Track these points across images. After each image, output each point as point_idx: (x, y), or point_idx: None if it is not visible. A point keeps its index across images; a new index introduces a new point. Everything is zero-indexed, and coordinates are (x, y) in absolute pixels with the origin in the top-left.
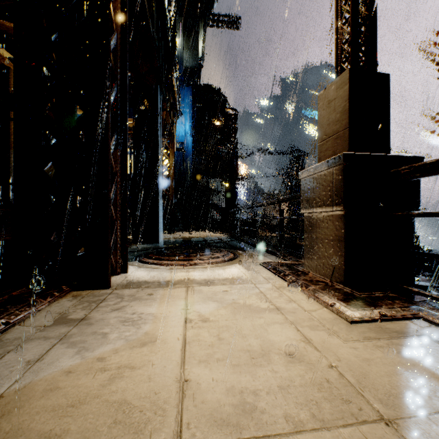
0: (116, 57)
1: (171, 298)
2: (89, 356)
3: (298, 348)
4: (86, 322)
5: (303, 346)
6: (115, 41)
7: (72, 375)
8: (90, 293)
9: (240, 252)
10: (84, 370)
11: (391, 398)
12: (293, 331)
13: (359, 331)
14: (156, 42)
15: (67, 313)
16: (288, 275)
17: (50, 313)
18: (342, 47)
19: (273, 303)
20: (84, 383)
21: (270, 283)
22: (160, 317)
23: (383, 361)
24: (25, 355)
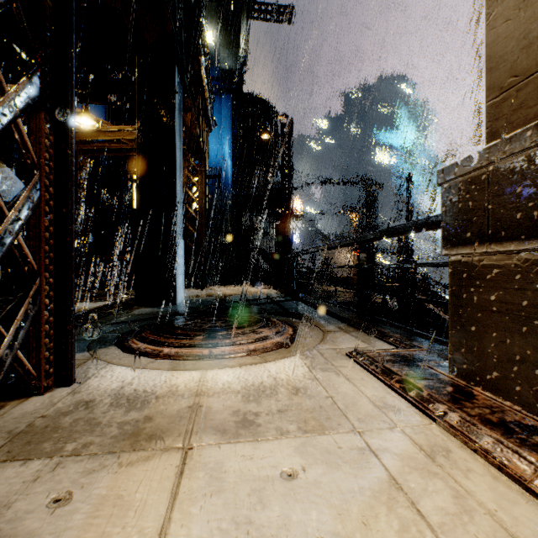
0: None
1: (114, 533)
2: None
3: None
4: None
5: None
6: None
7: None
8: None
9: (302, 322)
10: None
11: None
12: None
13: None
14: None
15: None
16: (433, 401)
17: None
18: None
19: None
20: None
21: (398, 429)
22: None
23: None
24: None
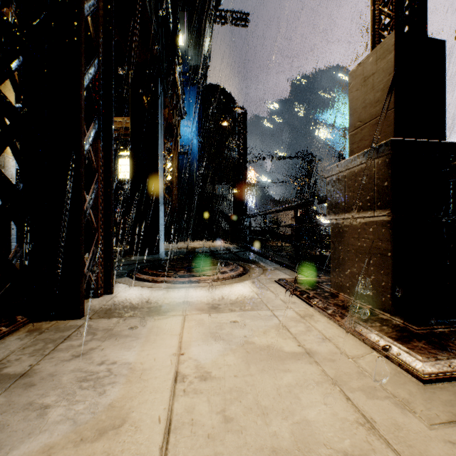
0: (98, 25)
1: (161, 335)
2: None
3: (357, 442)
4: (26, 380)
5: (365, 438)
6: (96, 3)
7: None
8: (54, 325)
9: (250, 265)
10: None
11: None
12: (341, 401)
13: (443, 401)
14: (155, 26)
15: (6, 362)
16: (313, 298)
17: None
18: (381, 10)
19: (300, 343)
20: None
21: (291, 309)
22: (138, 370)
23: None
24: None
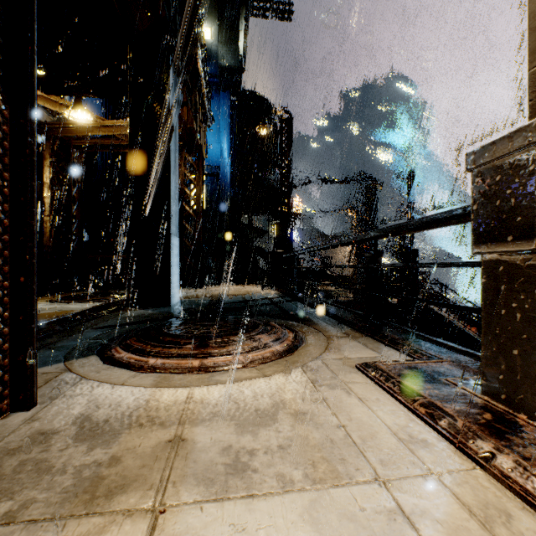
0: None
1: None
2: None
3: None
4: None
5: None
6: None
7: None
8: None
9: (304, 326)
10: None
11: None
12: None
13: None
14: None
15: None
16: (474, 436)
17: None
18: None
19: None
20: None
21: (434, 477)
22: None
23: None
24: None
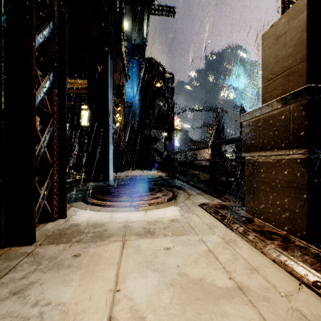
0: None
1: (100, 264)
2: None
3: None
4: None
5: None
6: None
7: None
8: (5, 253)
9: (178, 190)
10: None
11: None
12: None
13: None
14: (106, 9)
15: None
16: (234, 223)
17: None
18: None
19: (231, 275)
20: None
21: (216, 234)
22: (71, 314)
23: None
24: None
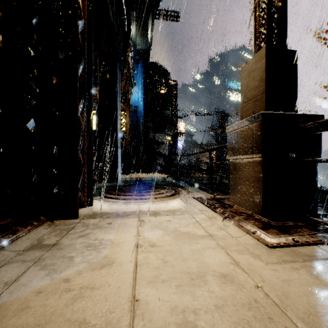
0: (84, 38)
1: (126, 227)
2: (57, 277)
3: (228, 270)
4: (57, 247)
5: (233, 268)
6: (83, 25)
7: (41, 295)
8: (62, 222)
9: (179, 189)
10: (52, 290)
11: (311, 317)
12: (224, 255)
13: (277, 255)
14: (116, 29)
15: (42, 239)
16: (217, 207)
17: (29, 239)
18: (260, 30)
19: (206, 231)
20: (50, 303)
21: (204, 214)
22: (116, 242)
23: (299, 281)
24: (4, 277)
